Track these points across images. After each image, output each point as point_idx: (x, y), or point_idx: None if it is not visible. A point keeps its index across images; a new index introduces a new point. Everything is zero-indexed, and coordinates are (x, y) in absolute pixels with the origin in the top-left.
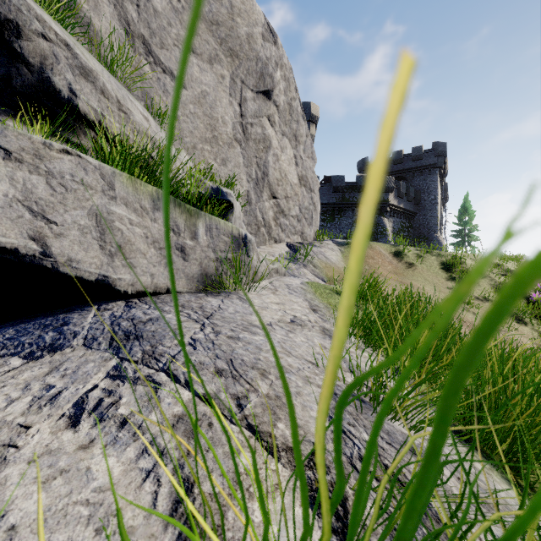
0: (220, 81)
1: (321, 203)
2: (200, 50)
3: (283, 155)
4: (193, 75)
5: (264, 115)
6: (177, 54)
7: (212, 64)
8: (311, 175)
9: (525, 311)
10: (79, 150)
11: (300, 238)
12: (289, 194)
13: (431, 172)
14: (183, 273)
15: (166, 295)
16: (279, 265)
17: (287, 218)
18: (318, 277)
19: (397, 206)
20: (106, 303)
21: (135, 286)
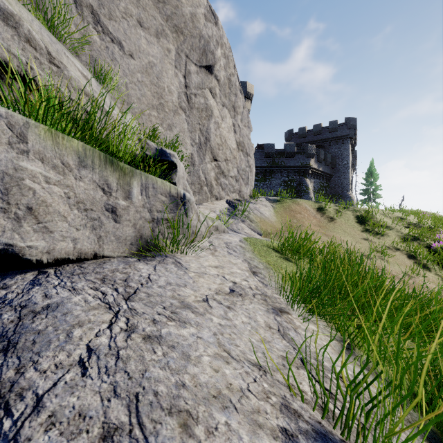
0: (166, 54)
1: (255, 166)
2: (148, 24)
3: (223, 123)
4: (140, 47)
5: (206, 87)
6: (125, 26)
7: (159, 38)
8: (247, 141)
9: (429, 259)
10: (0, 101)
11: (238, 196)
12: (228, 158)
13: (344, 141)
14: (113, 236)
15: (93, 261)
16: (219, 222)
17: (227, 178)
18: (254, 231)
19: (317, 169)
20: (14, 274)
21: (52, 254)
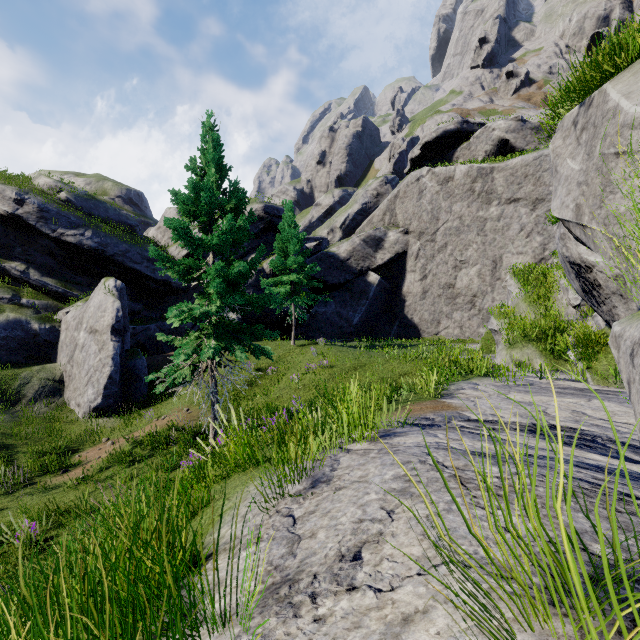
0: None
1: None
2: None
3: None
4: None
5: None
6: None
7: None
8: None
9: None
10: None
11: None
12: None
13: None
14: None
15: None
16: None
17: None
18: None
19: None
20: None
21: None
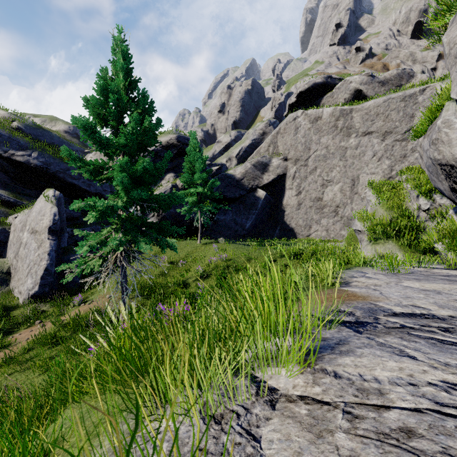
0: None
1: None
2: None
3: None
4: None
5: None
6: None
7: None
8: None
9: None
10: None
11: None
12: None
13: None
14: None
15: None
16: None
17: None
18: None
19: None
20: None
21: None
